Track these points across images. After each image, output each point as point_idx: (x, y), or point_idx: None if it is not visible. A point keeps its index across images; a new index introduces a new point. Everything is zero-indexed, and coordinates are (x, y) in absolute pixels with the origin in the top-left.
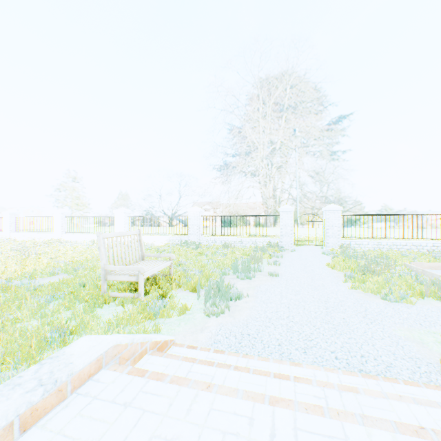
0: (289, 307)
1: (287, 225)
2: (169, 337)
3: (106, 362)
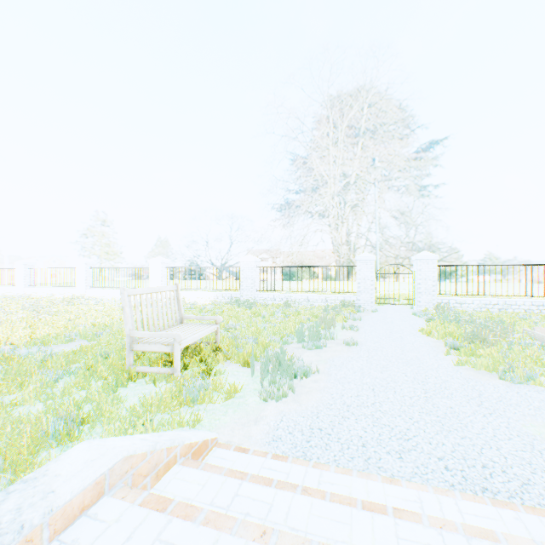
0: (374, 390)
1: (366, 279)
2: (210, 435)
3: (111, 485)
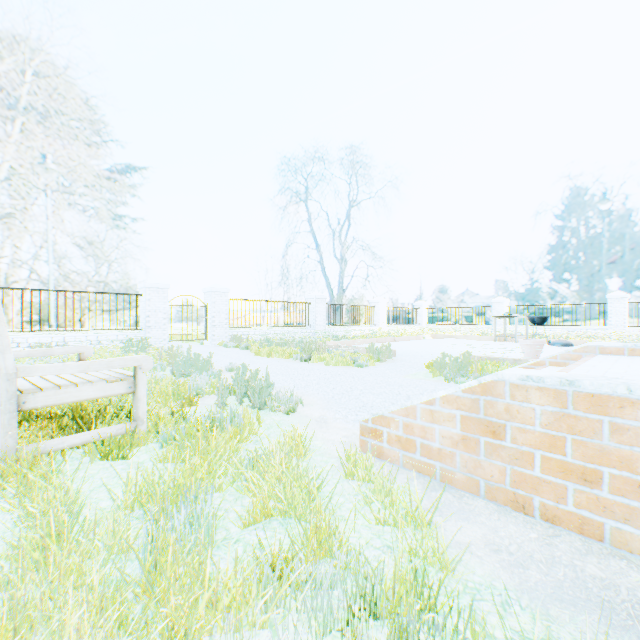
0: (333, 383)
1: (159, 311)
2: None
3: None
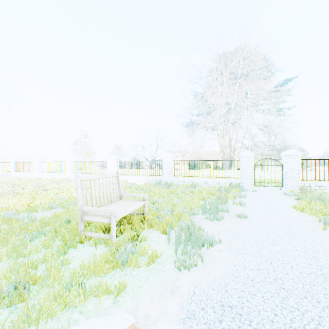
0: (272, 263)
1: (248, 168)
2: (127, 323)
3: None
